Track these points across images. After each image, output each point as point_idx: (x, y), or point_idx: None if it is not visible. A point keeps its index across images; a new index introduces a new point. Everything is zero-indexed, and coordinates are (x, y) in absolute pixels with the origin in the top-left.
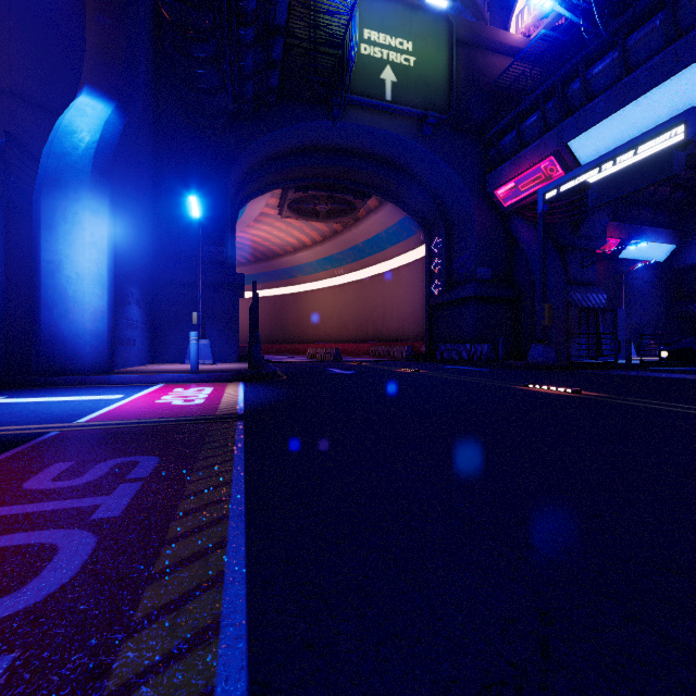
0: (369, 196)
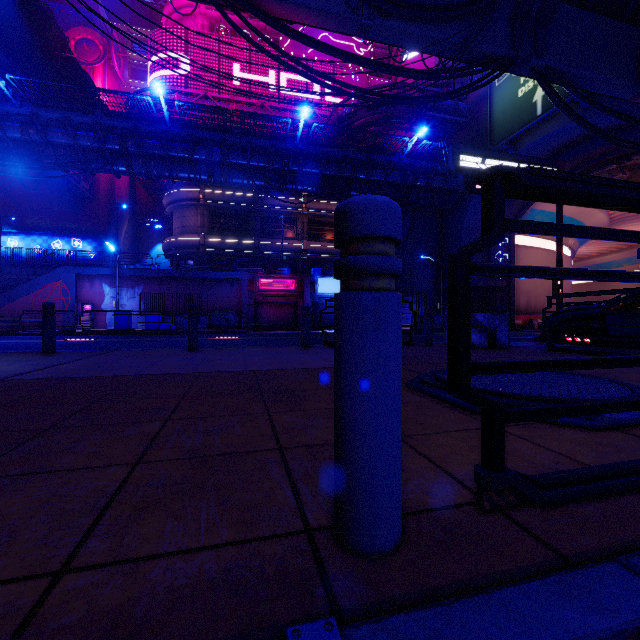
0: (634, 153)
